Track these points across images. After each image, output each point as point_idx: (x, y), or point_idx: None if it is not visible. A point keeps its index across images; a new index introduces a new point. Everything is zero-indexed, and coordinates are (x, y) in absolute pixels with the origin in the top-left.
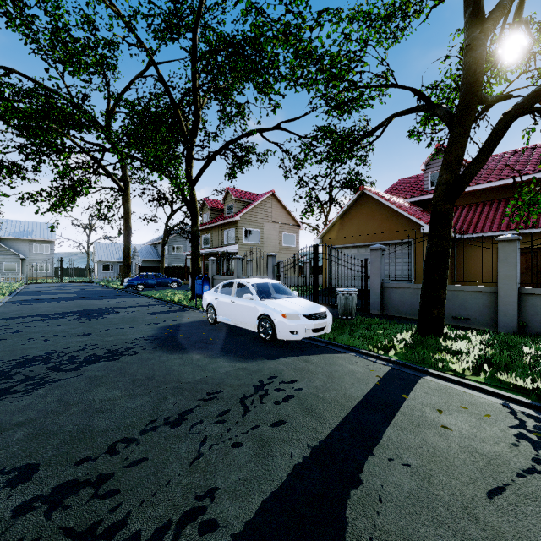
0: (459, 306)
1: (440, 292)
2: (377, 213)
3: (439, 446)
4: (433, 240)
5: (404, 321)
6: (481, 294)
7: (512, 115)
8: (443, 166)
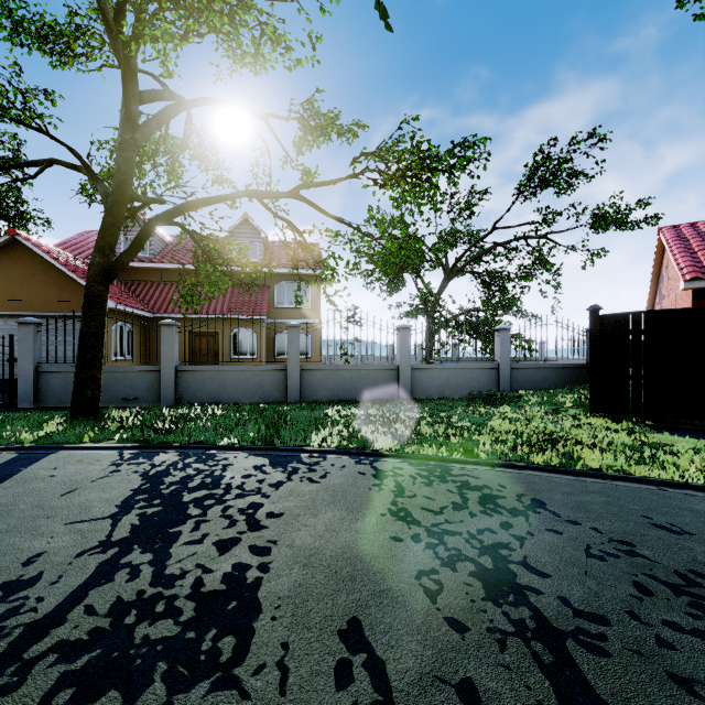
0: (129, 387)
1: (95, 373)
2: (40, 273)
3: (39, 487)
4: (86, 320)
5: (65, 410)
6: (148, 373)
7: (155, 223)
8: (97, 248)
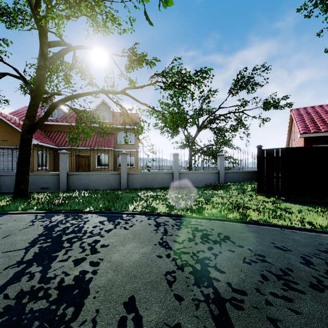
0: (44, 182)
1: (26, 176)
2: (1, 127)
3: None
4: (21, 151)
5: (11, 194)
6: (53, 176)
7: (55, 105)
8: (26, 116)
